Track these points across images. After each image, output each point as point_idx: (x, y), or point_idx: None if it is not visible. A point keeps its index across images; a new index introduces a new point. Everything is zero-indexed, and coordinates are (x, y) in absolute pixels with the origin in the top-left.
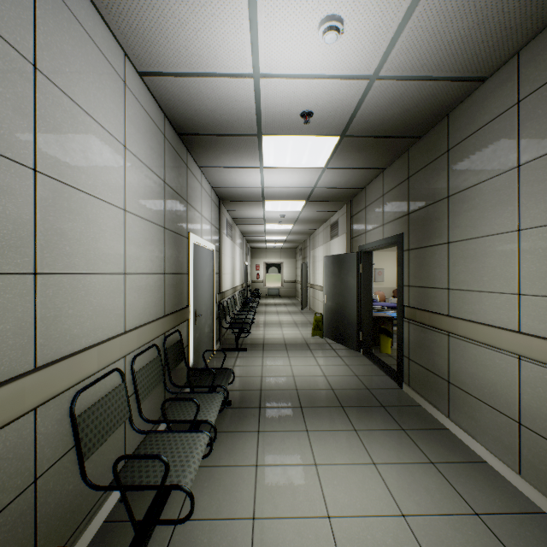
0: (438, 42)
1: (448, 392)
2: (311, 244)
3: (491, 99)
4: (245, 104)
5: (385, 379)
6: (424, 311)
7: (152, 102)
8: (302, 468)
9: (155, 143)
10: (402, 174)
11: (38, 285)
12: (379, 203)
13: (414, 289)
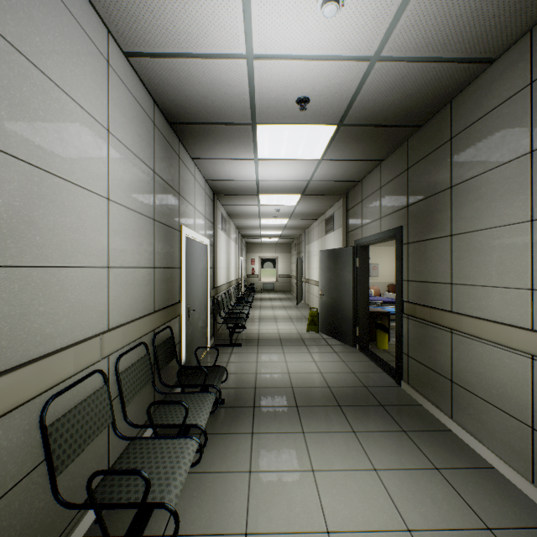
0: (446, 17)
1: (451, 392)
2: (306, 238)
3: (499, 82)
4: (238, 89)
5: (382, 376)
6: (425, 307)
7: (140, 87)
8: (299, 475)
9: (144, 130)
10: (400, 166)
11: None
12: (377, 196)
13: (413, 284)
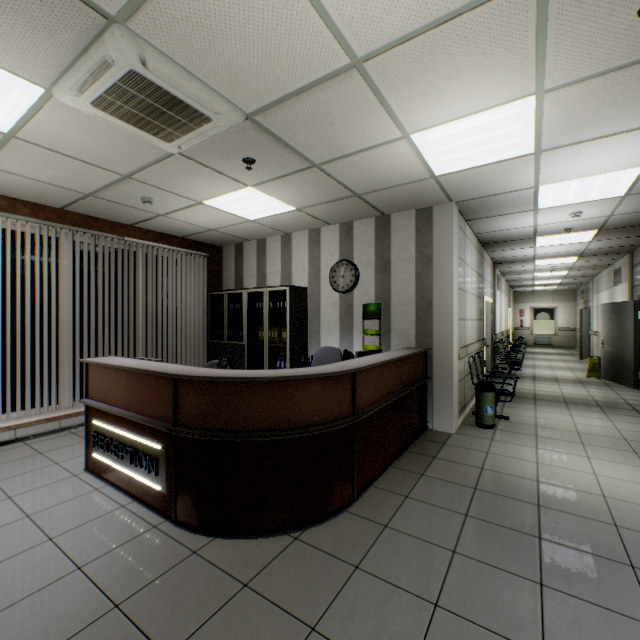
0: None
1: None
2: (594, 287)
3: None
4: (526, 232)
5: None
6: None
7: (475, 240)
8: (562, 414)
9: (476, 257)
10: None
11: (464, 323)
12: None
13: None
